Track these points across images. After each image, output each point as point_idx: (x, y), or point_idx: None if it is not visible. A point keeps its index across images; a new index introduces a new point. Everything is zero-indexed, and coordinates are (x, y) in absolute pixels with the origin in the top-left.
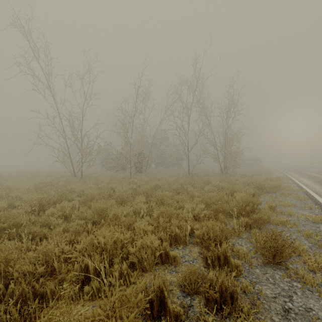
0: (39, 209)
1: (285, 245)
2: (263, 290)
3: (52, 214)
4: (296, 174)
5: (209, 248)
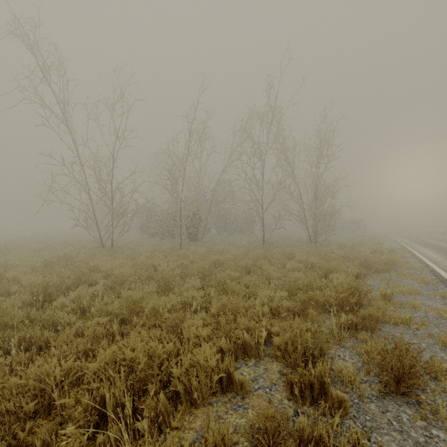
0: (45, 299)
1: (416, 365)
2: (384, 444)
3: (62, 307)
4: (416, 244)
5: (295, 365)
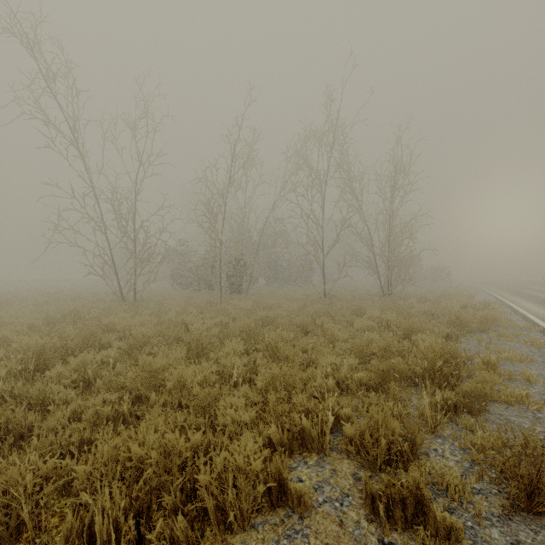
0: (38, 367)
1: None
2: None
3: (59, 378)
4: (516, 297)
5: (376, 465)
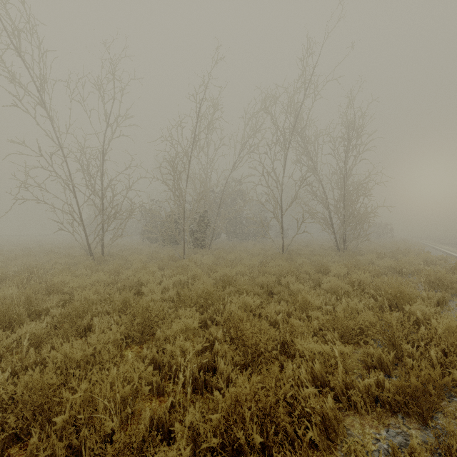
0: None
1: None
2: None
3: None
4: None
5: None
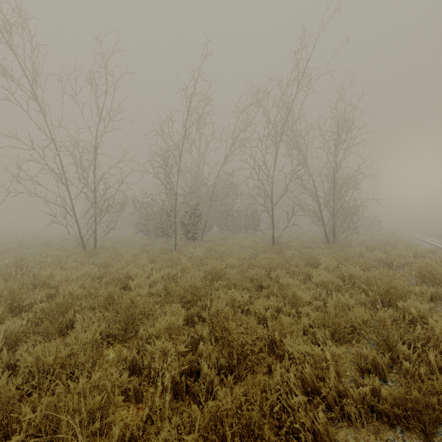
0: None
1: None
2: None
3: None
4: None
5: None
